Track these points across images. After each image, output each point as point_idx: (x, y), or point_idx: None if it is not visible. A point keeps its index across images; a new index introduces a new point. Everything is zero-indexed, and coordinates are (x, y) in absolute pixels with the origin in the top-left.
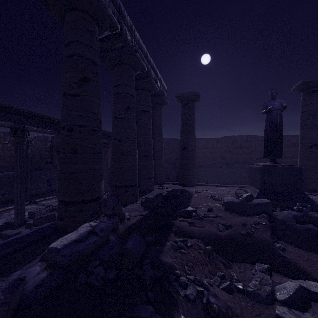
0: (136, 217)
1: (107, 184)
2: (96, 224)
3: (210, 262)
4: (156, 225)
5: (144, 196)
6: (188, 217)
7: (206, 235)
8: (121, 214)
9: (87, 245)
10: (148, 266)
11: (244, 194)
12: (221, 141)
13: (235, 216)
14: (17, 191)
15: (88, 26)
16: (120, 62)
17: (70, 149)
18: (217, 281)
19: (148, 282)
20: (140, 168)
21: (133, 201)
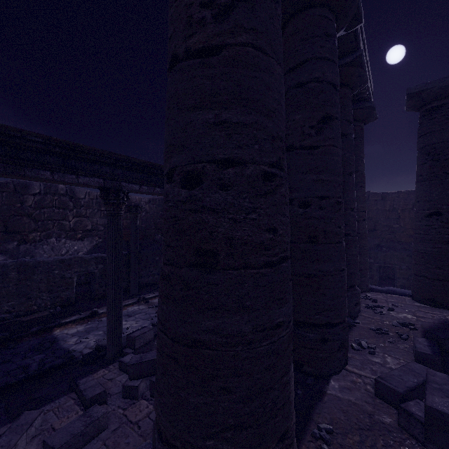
0: None
1: None
2: None
3: None
4: None
5: (351, 337)
6: None
7: None
8: None
9: None
10: None
11: None
12: None
13: None
14: (109, 298)
15: None
16: (304, 5)
17: (191, 253)
18: None
19: None
20: None
21: (340, 365)
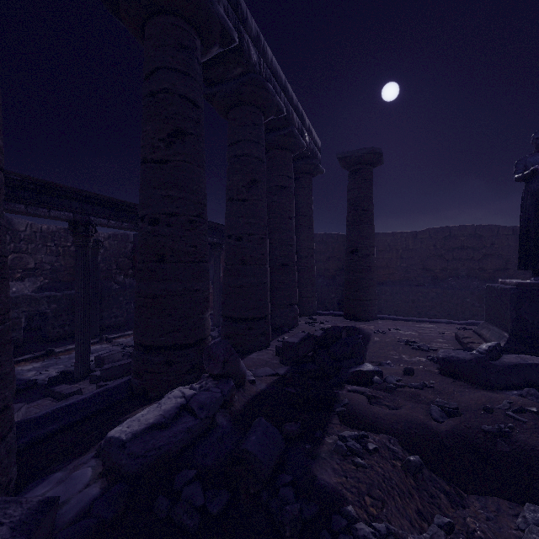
0: (267, 378)
1: (218, 312)
2: (192, 394)
3: (418, 488)
4: (304, 398)
5: (281, 337)
6: (364, 385)
7: (406, 428)
8: (239, 374)
9: (175, 435)
10: (288, 489)
11: (475, 339)
12: (422, 238)
13: (464, 388)
14: (78, 323)
15: (183, 39)
16: (239, 102)
17: (153, 256)
18: (437, 538)
19: (289, 532)
20: (274, 286)
21: (262, 346)
